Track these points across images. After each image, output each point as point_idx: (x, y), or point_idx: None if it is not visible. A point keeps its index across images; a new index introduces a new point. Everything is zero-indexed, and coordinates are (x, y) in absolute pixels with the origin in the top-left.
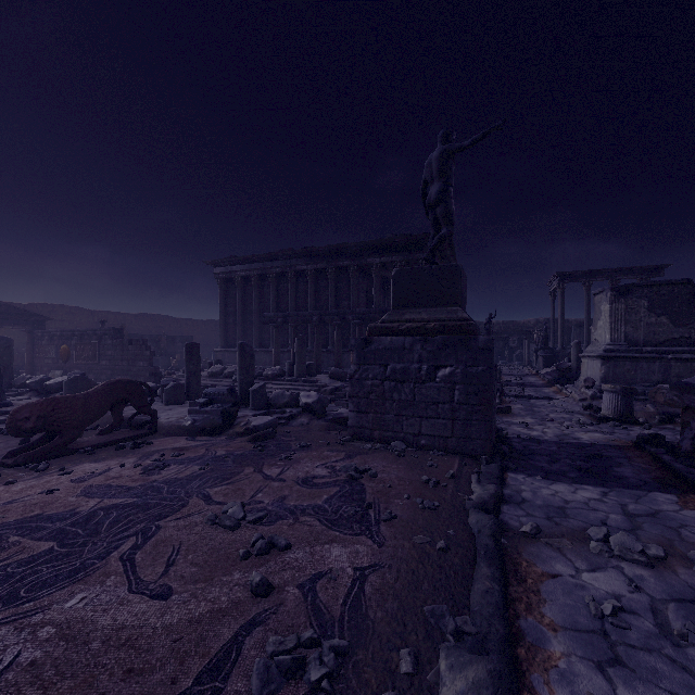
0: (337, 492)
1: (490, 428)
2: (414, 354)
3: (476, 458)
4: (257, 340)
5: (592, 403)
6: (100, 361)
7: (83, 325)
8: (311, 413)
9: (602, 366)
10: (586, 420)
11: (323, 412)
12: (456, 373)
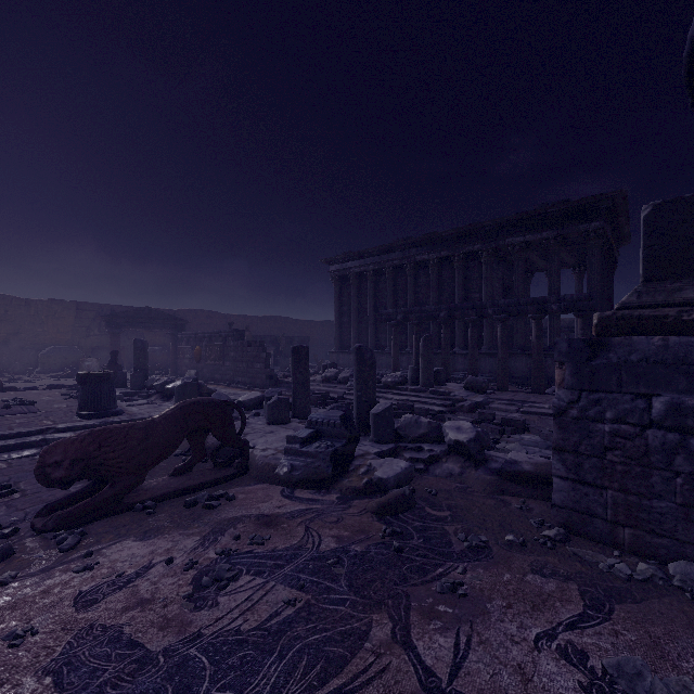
0: None
1: None
2: None
3: None
4: (373, 340)
5: None
6: (224, 362)
7: (218, 327)
8: (462, 455)
9: None
10: None
11: (482, 455)
12: None
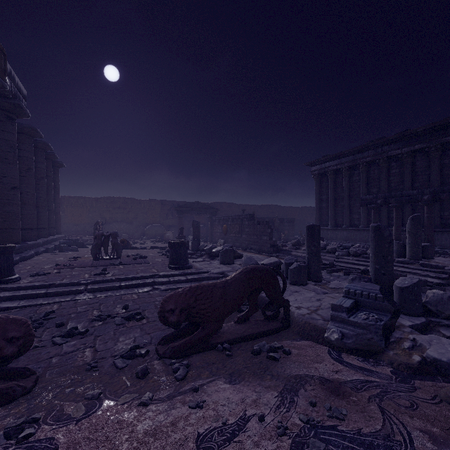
0: None
1: None
2: None
3: None
4: (347, 220)
5: None
6: (241, 235)
7: (234, 213)
8: None
9: None
10: None
11: None
12: None
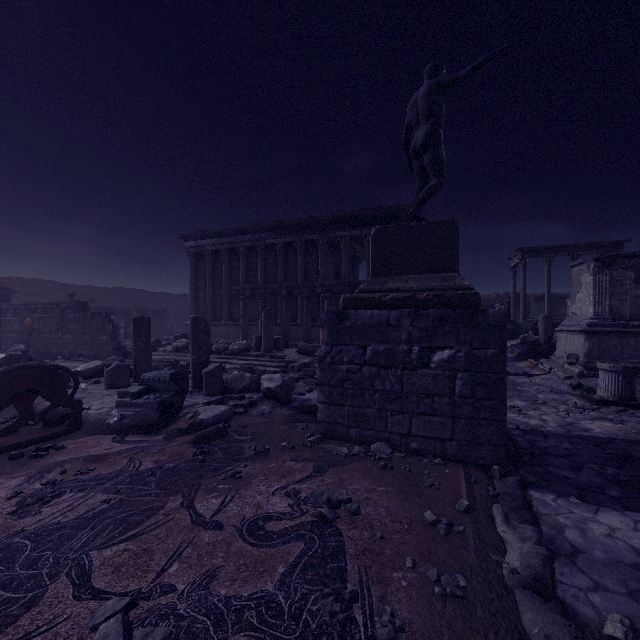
0: (300, 555)
1: (504, 430)
2: (401, 332)
3: (484, 468)
4: (227, 313)
5: (580, 381)
6: (63, 334)
7: (56, 298)
8: (273, 399)
9: (585, 341)
10: (585, 404)
11: (287, 397)
12: (458, 356)
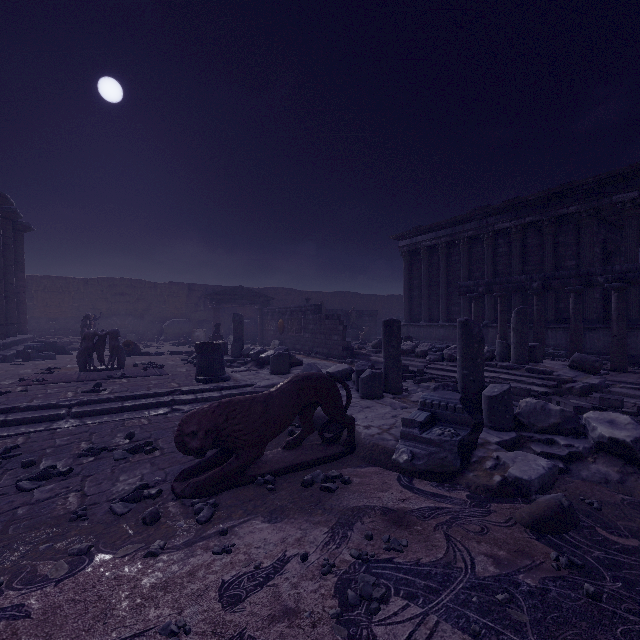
0: None
1: None
2: None
3: None
4: (445, 313)
5: None
6: (304, 333)
7: (295, 303)
8: (618, 456)
9: None
10: None
11: None
12: None
